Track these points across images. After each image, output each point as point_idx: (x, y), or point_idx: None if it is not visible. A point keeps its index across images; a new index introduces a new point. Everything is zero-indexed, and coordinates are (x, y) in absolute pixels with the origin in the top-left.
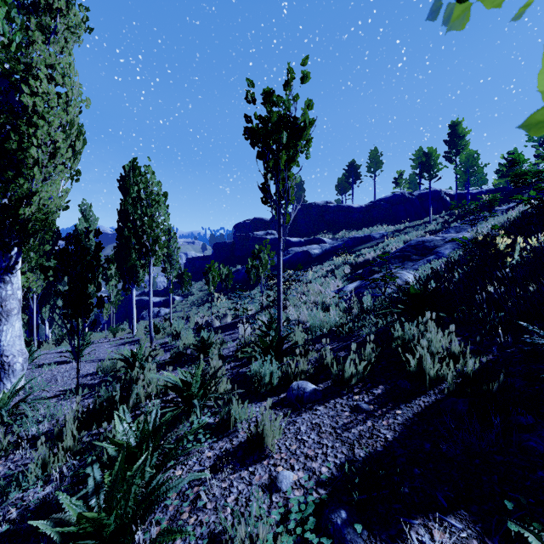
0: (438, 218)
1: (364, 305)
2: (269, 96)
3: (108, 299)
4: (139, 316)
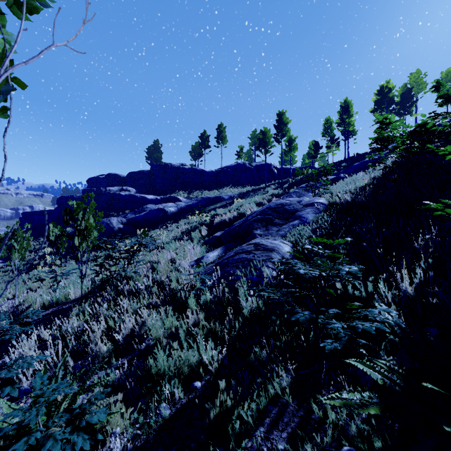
0: (271, 185)
1: (241, 304)
2: None
3: None
4: None
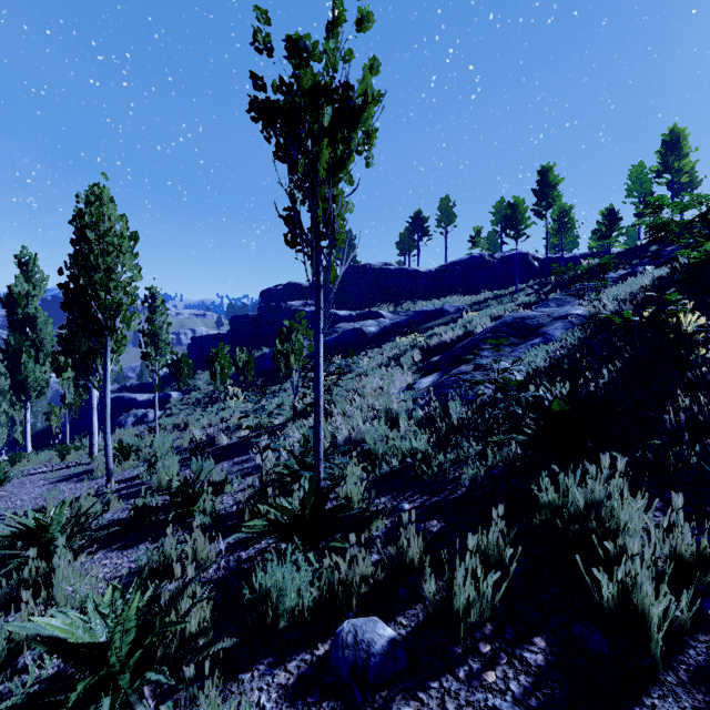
0: (526, 288)
1: (452, 416)
2: (297, 45)
3: (61, 399)
4: (115, 423)
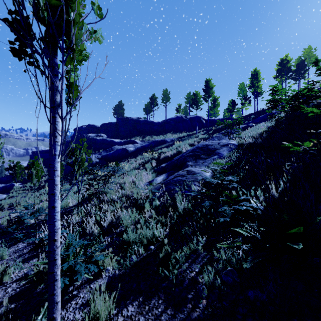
0: (200, 132)
1: (178, 206)
2: None
3: None
4: None
